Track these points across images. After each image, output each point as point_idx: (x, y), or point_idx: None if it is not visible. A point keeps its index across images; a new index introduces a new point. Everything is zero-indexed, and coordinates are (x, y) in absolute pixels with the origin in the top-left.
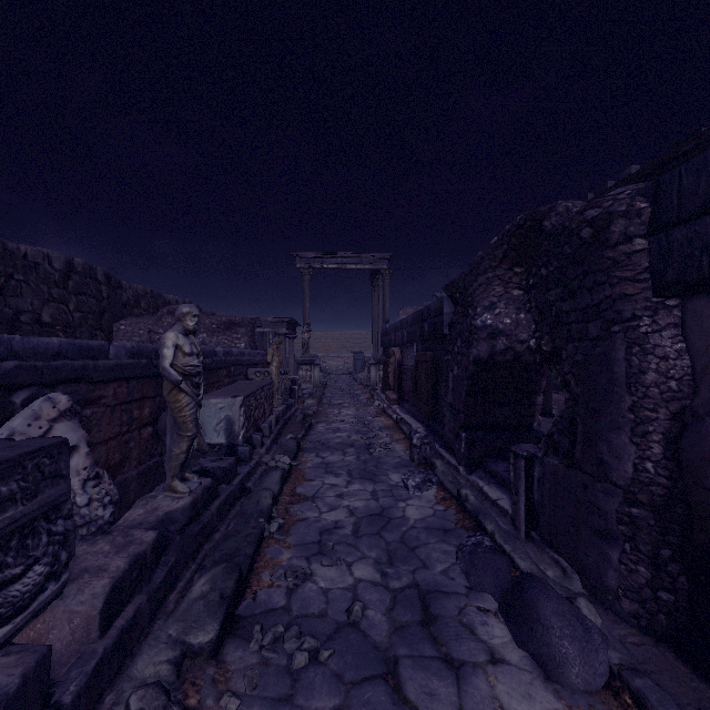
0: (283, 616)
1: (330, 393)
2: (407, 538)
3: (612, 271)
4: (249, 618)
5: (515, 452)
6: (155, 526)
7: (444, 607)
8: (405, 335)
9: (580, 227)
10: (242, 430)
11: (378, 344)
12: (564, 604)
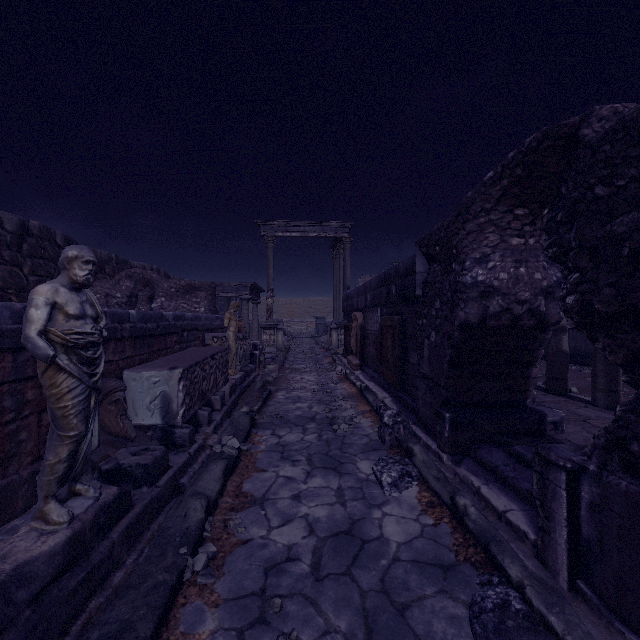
0: None
1: (292, 357)
2: (391, 584)
3: None
4: None
5: (547, 458)
6: None
7: None
8: (368, 299)
9: None
10: (181, 409)
11: (339, 309)
12: None
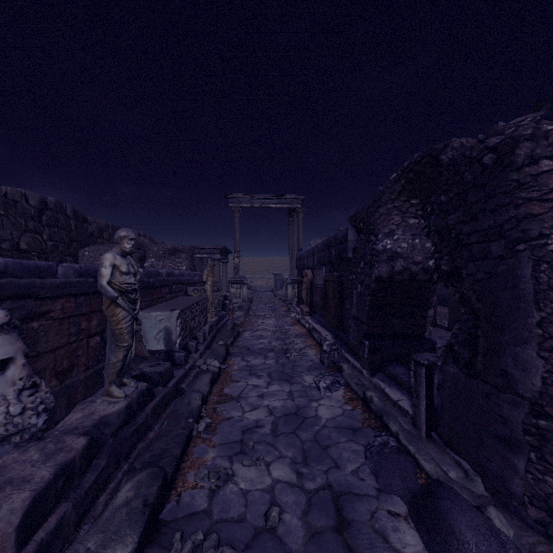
0: (204, 520)
1: (255, 306)
2: (320, 437)
3: (517, 192)
4: (171, 523)
5: (416, 360)
6: (89, 430)
7: (356, 511)
8: (316, 259)
9: (482, 154)
10: (178, 339)
11: (294, 267)
12: (477, 516)
